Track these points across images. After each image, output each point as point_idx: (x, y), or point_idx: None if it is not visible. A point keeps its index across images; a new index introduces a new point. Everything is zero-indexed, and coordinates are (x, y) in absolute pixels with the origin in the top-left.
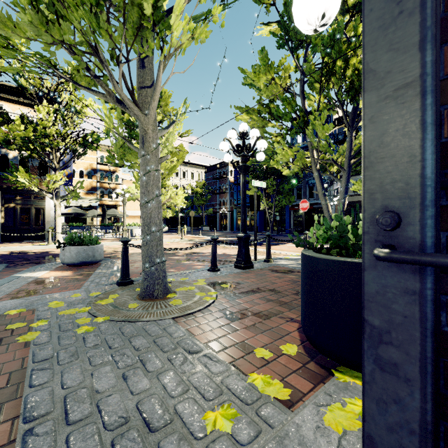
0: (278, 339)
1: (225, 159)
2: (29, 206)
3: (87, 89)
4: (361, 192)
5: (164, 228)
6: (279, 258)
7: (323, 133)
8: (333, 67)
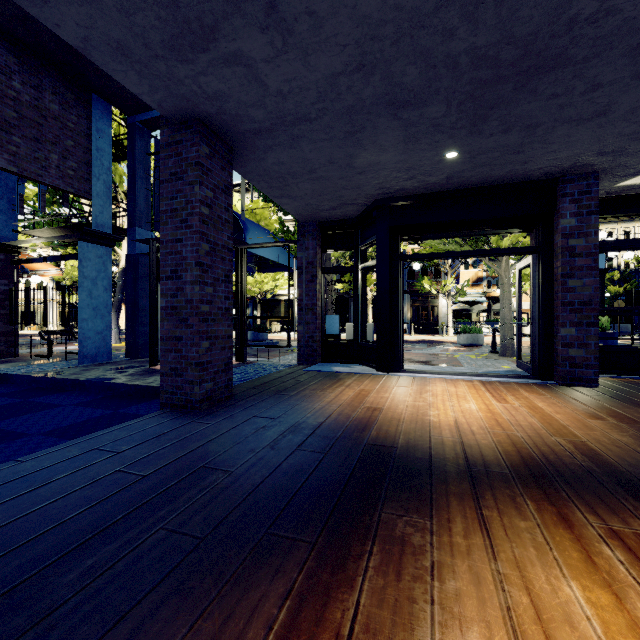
0: None
1: None
2: (427, 305)
3: None
4: None
5: None
6: None
7: None
8: None
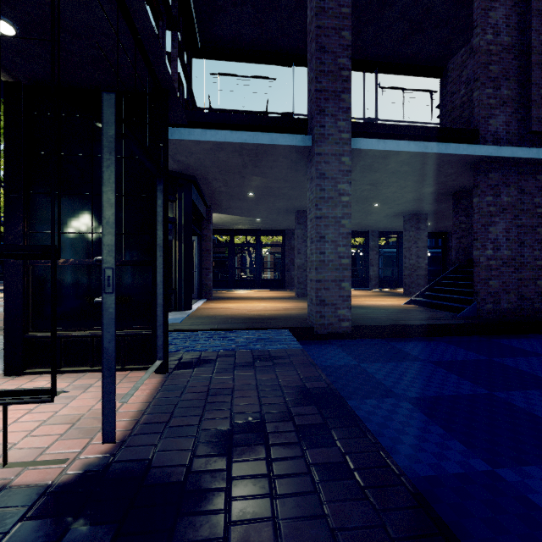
0: None
1: None
2: None
3: None
4: None
5: None
6: None
7: None
8: None
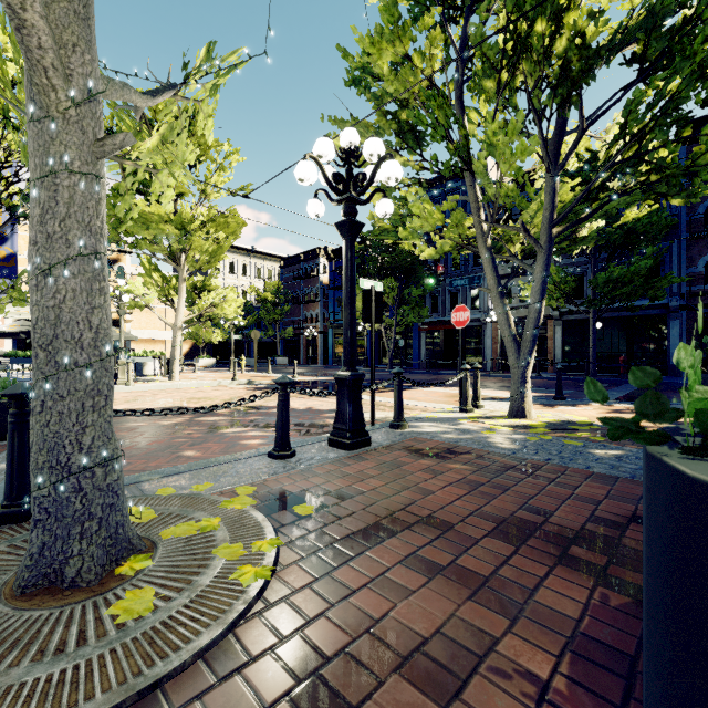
0: None
1: (310, 210)
2: None
3: None
4: None
5: (207, 361)
6: (418, 418)
7: (512, 163)
8: (528, 36)
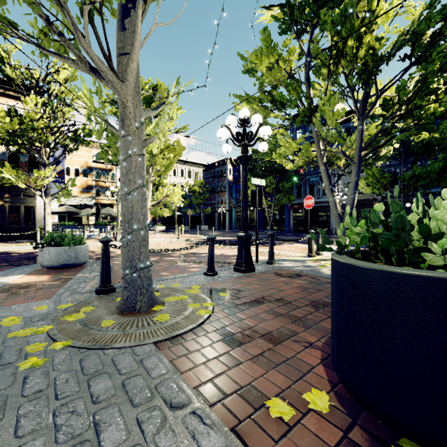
0: (298, 379)
1: (224, 149)
2: (19, 204)
3: (54, 54)
4: (364, 190)
5: (161, 227)
6: (283, 260)
7: (333, 120)
8: (343, 48)
